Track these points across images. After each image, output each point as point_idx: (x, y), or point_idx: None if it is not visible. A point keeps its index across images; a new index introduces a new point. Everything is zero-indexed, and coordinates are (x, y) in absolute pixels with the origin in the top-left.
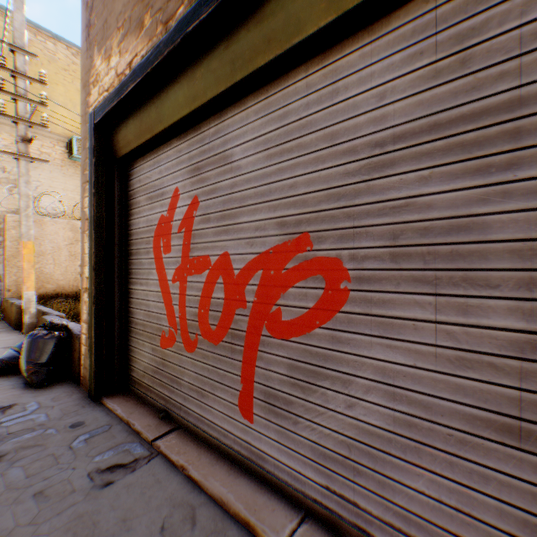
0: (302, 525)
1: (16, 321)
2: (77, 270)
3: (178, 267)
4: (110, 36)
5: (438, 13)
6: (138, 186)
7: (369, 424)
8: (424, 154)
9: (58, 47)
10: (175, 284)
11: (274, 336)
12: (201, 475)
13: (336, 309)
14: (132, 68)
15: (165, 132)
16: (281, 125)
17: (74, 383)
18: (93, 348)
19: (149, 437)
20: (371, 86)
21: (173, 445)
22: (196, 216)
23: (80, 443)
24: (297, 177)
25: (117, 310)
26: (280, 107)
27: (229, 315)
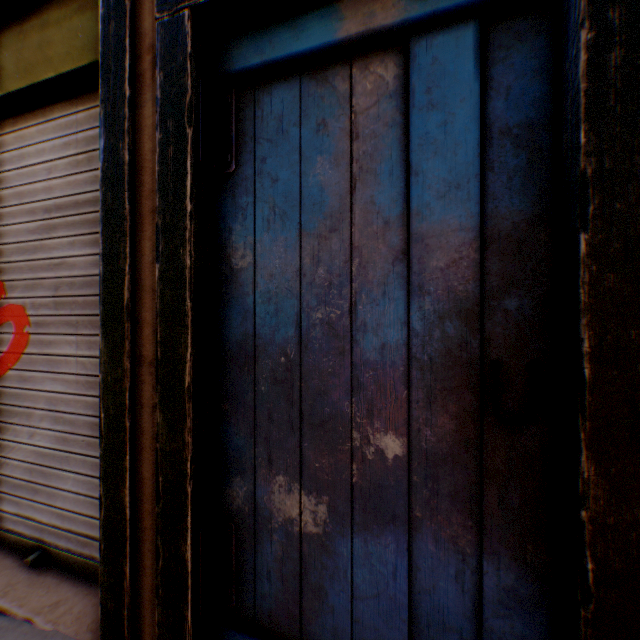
0: None
1: None
2: None
3: None
4: None
5: (79, 117)
6: None
7: (43, 448)
8: (73, 225)
9: None
10: None
11: None
12: None
13: (23, 351)
14: None
15: None
16: None
17: None
18: None
19: None
20: (44, 160)
21: None
22: None
23: None
24: None
25: None
26: None
27: None
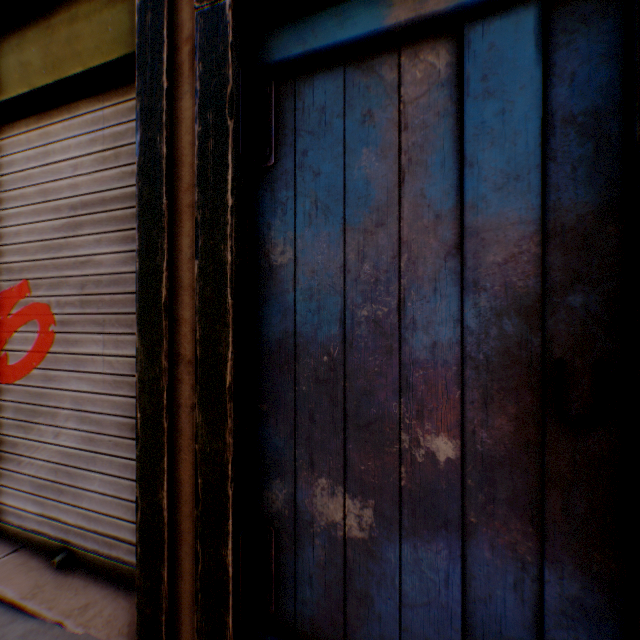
0: (11, 555)
1: None
2: None
3: None
4: None
5: (105, 113)
6: None
7: (69, 448)
8: (99, 222)
9: None
10: None
11: (5, 381)
12: None
13: (48, 350)
14: None
15: None
16: (10, 172)
17: None
18: None
19: None
20: (70, 157)
21: None
22: None
23: None
24: (22, 226)
25: None
26: (9, 154)
27: None
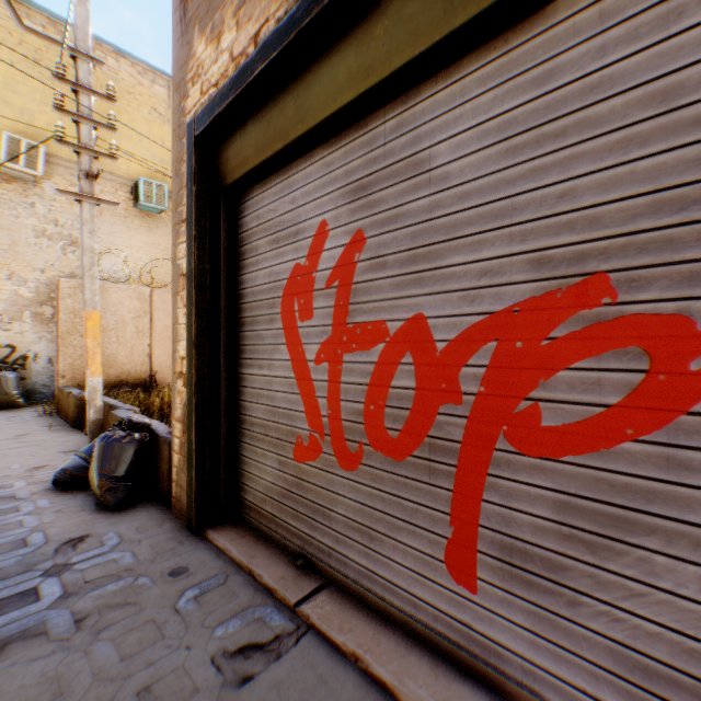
0: None
1: (74, 417)
2: (145, 351)
3: (325, 340)
4: (220, 5)
5: None
6: (256, 225)
7: None
8: None
9: (120, 64)
10: (321, 365)
11: (523, 451)
12: (391, 673)
13: (675, 408)
14: (260, 42)
15: (307, 138)
16: (539, 94)
17: (161, 506)
18: (192, 458)
19: (289, 599)
20: None
21: (328, 614)
22: (360, 260)
23: (189, 603)
24: (577, 178)
25: (224, 403)
26: (537, 64)
27: (425, 414)
